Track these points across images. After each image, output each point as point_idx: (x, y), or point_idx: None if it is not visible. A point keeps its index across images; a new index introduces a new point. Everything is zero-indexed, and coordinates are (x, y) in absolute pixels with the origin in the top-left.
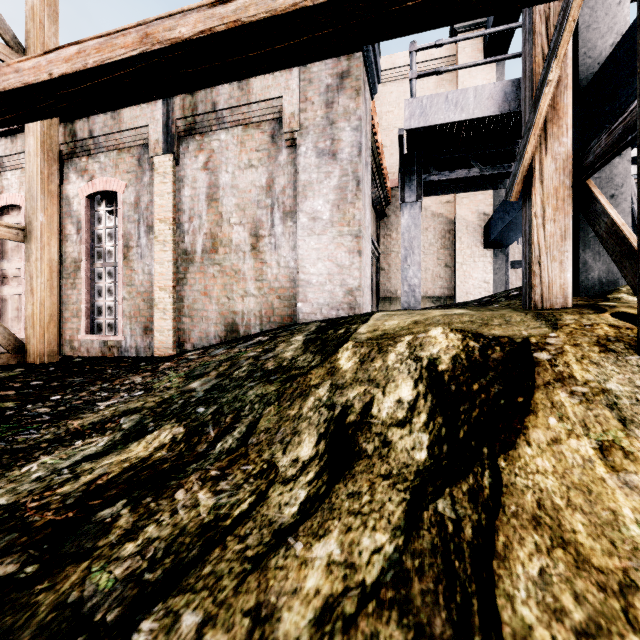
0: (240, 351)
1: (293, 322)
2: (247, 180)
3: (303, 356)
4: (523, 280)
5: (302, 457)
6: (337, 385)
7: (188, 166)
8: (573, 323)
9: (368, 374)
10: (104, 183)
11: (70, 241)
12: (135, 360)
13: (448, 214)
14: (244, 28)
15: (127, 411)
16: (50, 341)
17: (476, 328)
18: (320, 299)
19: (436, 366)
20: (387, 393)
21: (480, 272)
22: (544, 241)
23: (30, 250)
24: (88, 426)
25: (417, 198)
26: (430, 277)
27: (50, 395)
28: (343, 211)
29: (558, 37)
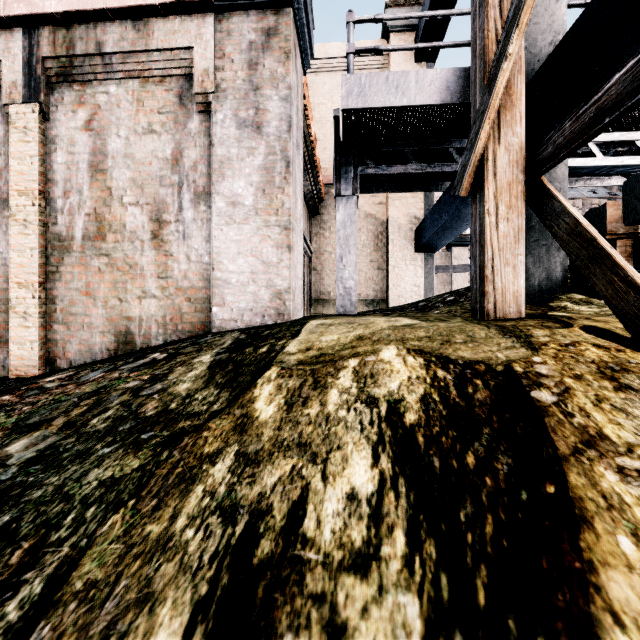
0: (119, 377)
1: (207, 331)
2: (146, 149)
3: (203, 392)
4: (472, 286)
5: None
6: (247, 456)
7: (62, 123)
8: (550, 341)
9: (298, 431)
10: None
11: None
12: None
13: (381, 215)
14: None
15: None
16: None
17: (438, 348)
18: (241, 303)
19: (401, 416)
20: (330, 477)
21: (411, 275)
22: (497, 242)
23: None
24: None
25: (353, 192)
26: (363, 279)
27: None
28: (270, 197)
29: (520, 2)
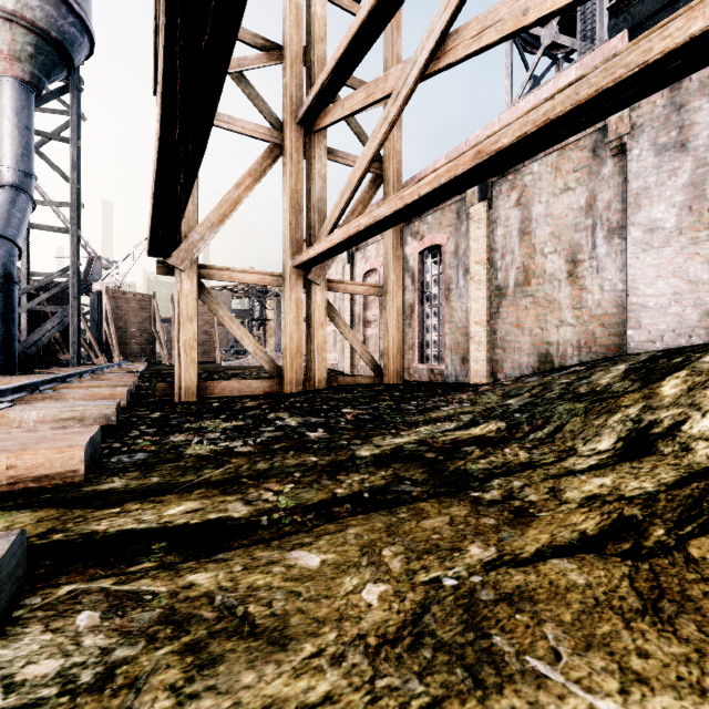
0: (553, 379)
1: (621, 352)
2: (562, 205)
3: (620, 383)
4: None
5: (599, 448)
6: (650, 407)
7: (500, 207)
8: None
9: (692, 399)
10: (431, 240)
11: (407, 290)
12: (455, 385)
13: None
14: (552, 122)
15: (463, 412)
16: (397, 368)
17: None
18: (660, 325)
19: None
20: (707, 415)
21: None
22: None
23: (386, 301)
24: (441, 417)
25: None
26: None
27: (409, 401)
28: (698, 212)
29: None
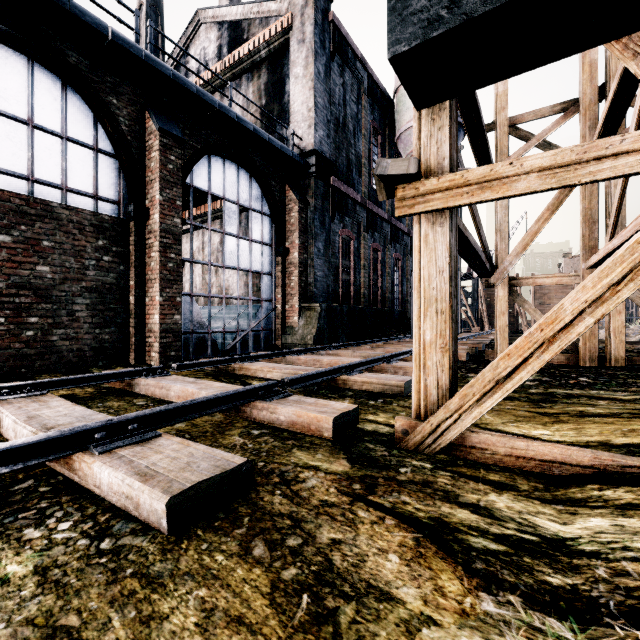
0: None
1: None
2: None
3: None
4: None
5: None
6: None
7: None
8: None
9: None
10: None
11: None
12: None
13: None
14: None
15: None
16: None
17: None
18: None
19: None
20: None
21: None
22: None
23: None
24: (632, 390)
25: None
26: None
27: None
28: None
29: None
